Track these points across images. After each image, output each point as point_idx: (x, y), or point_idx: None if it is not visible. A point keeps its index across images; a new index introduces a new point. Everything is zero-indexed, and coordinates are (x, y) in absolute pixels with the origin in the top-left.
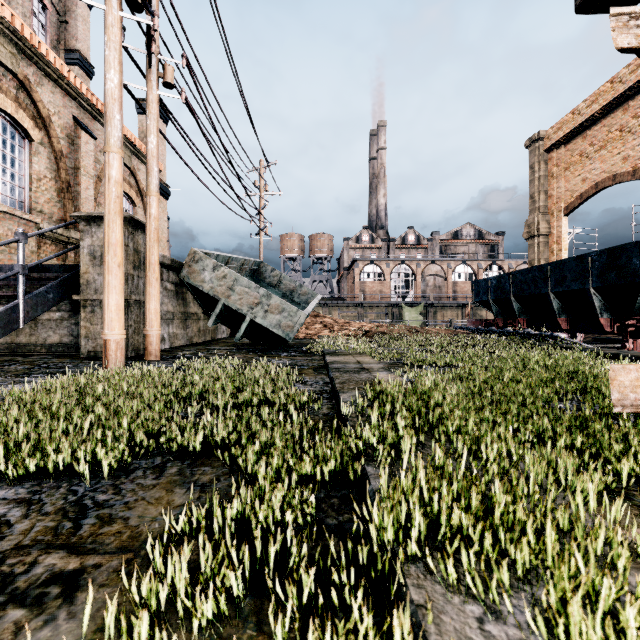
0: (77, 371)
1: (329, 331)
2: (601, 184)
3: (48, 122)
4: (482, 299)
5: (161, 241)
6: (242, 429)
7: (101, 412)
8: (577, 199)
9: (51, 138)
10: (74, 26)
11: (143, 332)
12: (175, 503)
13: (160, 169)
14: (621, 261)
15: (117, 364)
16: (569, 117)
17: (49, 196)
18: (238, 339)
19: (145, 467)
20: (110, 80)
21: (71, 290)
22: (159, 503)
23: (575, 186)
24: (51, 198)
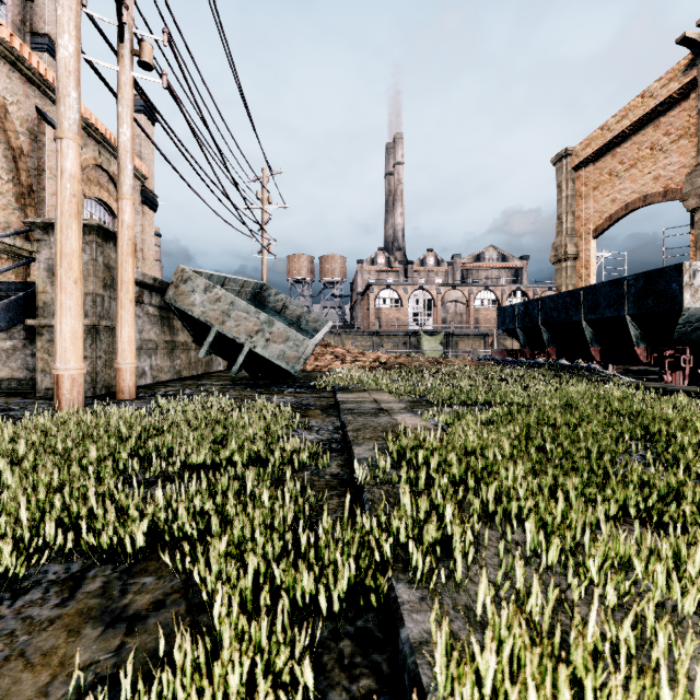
0: (22, 415)
1: (341, 363)
2: (631, 205)
3: (3, 112)
4: (508, 327)
5: (147, 259)
6: (212, 509)
7: (11, 483)
8: (606, 221)
9: (7, 132)
10: (42, 5)
11: (114, 365)
12: (73, 663)
13: (146, 176)
14: (659, 286)
15: (71, 406)
16: (598, 133)
17: (5, 201)
18: (235, 372)
19: (51, 580)
20: (63, 47)
21: (24, 313)
22: (45, 665)
23: (604, 207)
24: (8, 204)
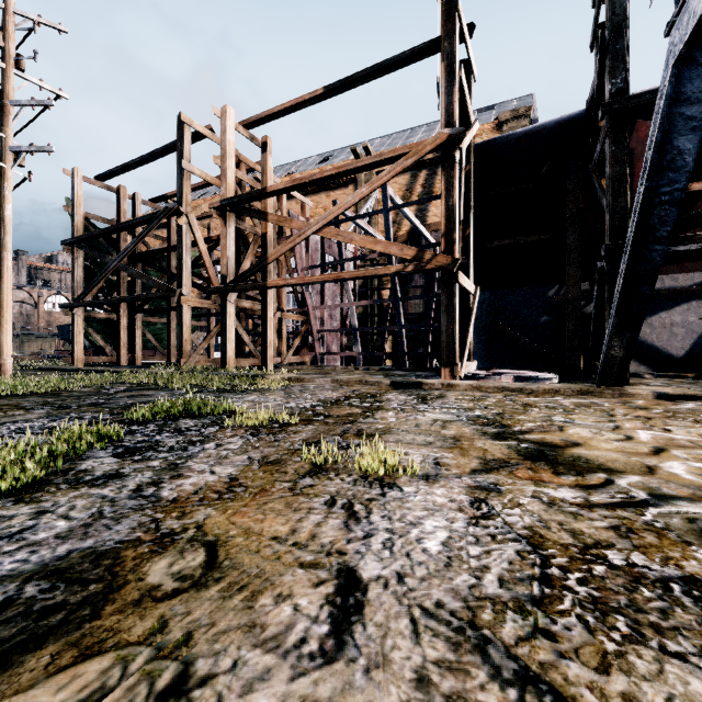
0: None
1: None
2: None
3: None
4: (66, 337)
5: None
6: None
7: None
8: None
9: None
10: None
11: None
12: None
13: None
14: None
15: None
16: None
17: None
18: None
19: None
20: None
21: None
22: None
23: None
24: None
